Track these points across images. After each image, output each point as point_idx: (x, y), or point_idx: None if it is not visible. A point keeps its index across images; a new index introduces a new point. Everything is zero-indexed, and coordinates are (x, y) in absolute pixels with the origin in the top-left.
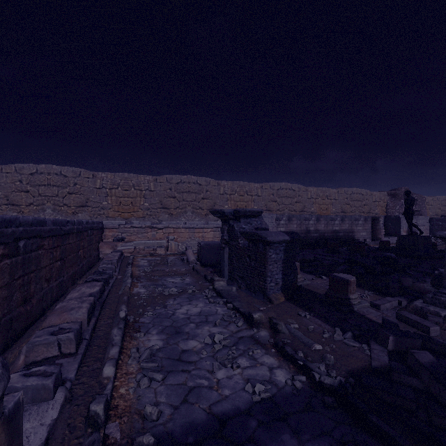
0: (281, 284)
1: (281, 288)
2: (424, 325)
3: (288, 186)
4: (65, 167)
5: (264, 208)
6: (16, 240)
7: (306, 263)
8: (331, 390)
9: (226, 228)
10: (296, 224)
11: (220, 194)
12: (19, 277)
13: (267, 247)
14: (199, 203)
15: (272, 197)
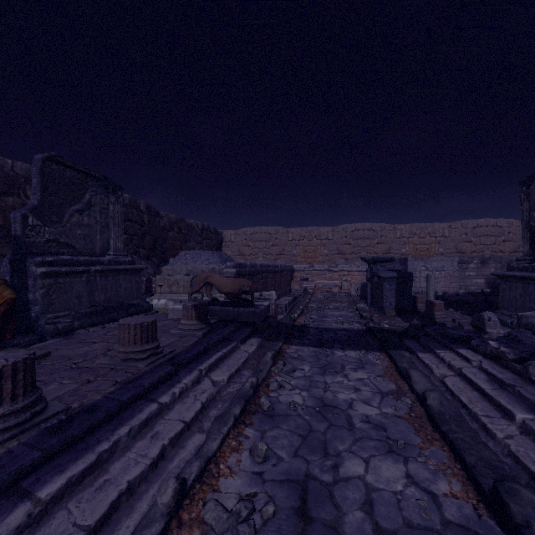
0: (394, 305)
1: (395, 308)
2: (462, 326)
3: (491, 222)
4: (270, 227)
5: (453, 249)
6: (262, 273)
7: (463, 304)
8: (370, 329)
9: (368, 270)
10: (494, 268)
11: (396, 238)
12: (263, 288)
13: (383, 280)
14: (373, 248)
15: (464, 237)
